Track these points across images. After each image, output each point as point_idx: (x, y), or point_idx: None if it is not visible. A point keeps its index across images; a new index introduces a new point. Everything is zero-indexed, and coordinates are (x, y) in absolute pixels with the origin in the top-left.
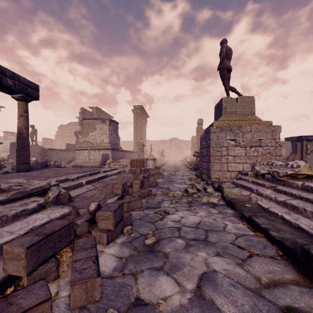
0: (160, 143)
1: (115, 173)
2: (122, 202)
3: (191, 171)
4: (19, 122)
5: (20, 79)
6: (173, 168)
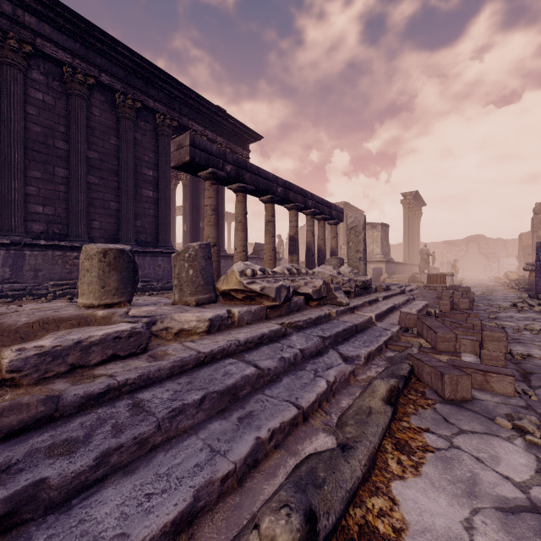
0: (443, 246)
1: (415, 288)
2: (458, 303)
3: (519, 293)
4: (332, 243)
5: (337, 209)
6: (483, 289)
